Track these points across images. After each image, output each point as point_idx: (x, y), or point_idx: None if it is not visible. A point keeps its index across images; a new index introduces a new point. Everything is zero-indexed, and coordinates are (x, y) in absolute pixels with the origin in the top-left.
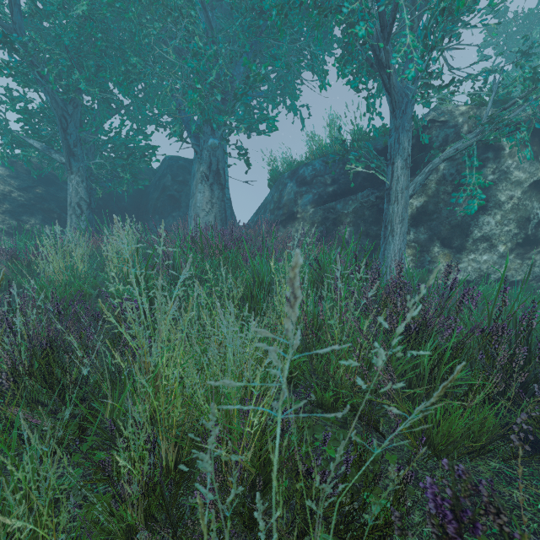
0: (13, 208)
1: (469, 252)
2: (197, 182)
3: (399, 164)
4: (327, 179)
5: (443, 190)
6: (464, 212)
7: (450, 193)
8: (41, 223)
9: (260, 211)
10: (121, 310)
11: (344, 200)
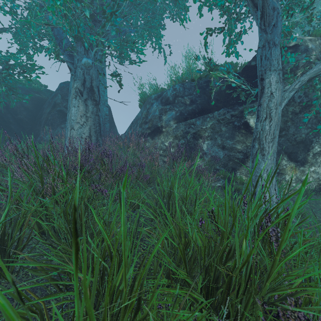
0: None
1: (309, 164)
2: (72, 97)
3: (272, 79)
4: (187, 100)
5: (291, 110)
6: (317, 130)
7: (297, 113)
8: None
9: (132, 125)
10: None
11: (203, 117)
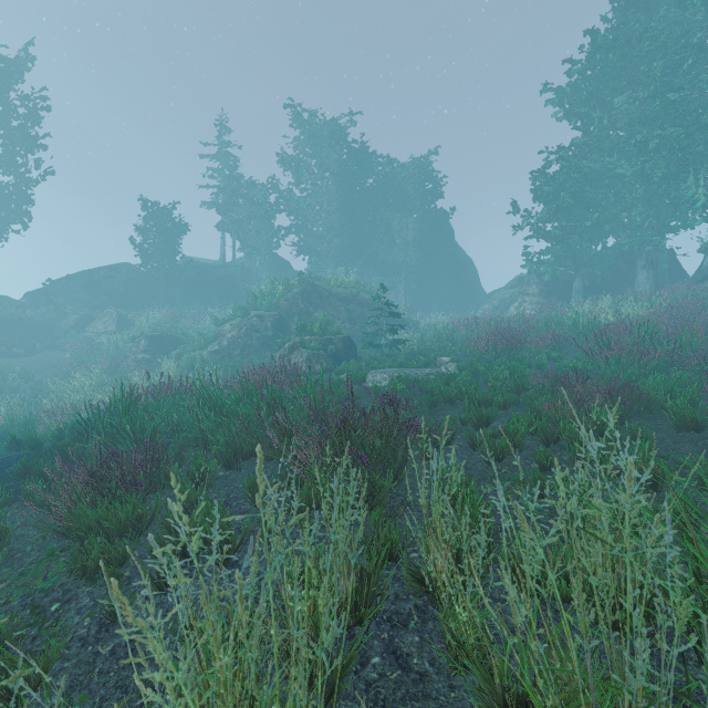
0: (545, 295)
1: None
2: (639, 270)
3: None
4: None
5: None
6: None
7: None
8: (556, 300)
9: (695, 273)
10: (616, 311)
11: None
